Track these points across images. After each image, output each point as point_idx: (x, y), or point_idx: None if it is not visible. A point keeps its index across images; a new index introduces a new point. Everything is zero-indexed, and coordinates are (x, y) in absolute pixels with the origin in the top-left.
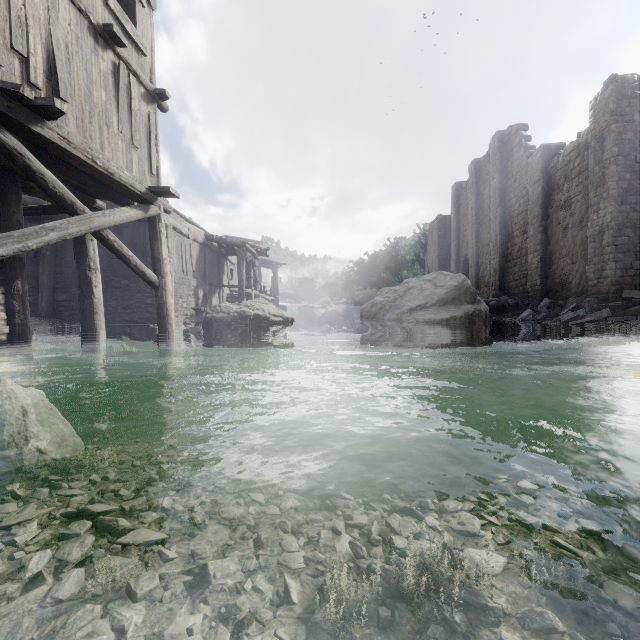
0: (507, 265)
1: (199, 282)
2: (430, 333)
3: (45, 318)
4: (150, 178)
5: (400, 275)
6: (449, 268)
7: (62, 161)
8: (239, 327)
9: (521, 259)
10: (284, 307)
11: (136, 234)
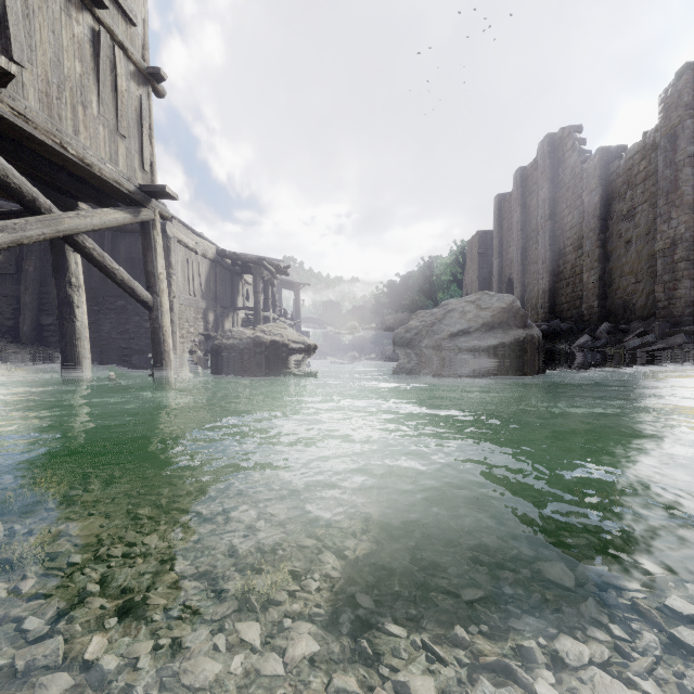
0: (558, 285)
1: (209, 304)
2: (475, 362)
3: (27, 345)
4: (142, 175)
5: (435, 298)
6: (490, 289)
7: (27, 149)
8: (253, 355)
9: (575, 278)
10: (307, 333)
11: (134, 247)
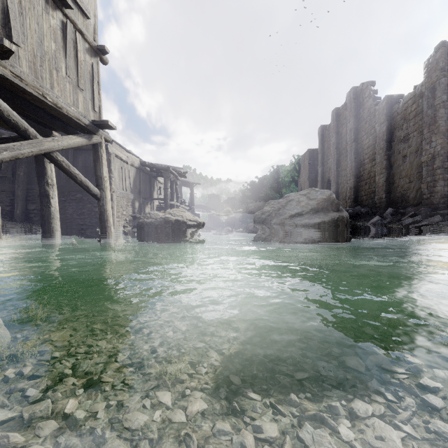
0: (360, 184)
1: (135, 196)
2: (306, 233)
3: (19, 222)
4: (93, 114)
5: (281, 192)
6: (316, 187)
7: (20, 98)
8: (164, 229)
9: (370, 179)
10: (198, 214)
11: (87, 160)
